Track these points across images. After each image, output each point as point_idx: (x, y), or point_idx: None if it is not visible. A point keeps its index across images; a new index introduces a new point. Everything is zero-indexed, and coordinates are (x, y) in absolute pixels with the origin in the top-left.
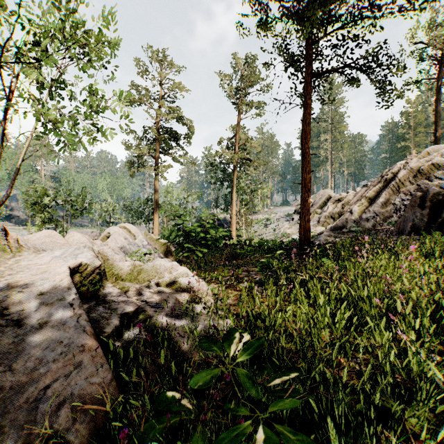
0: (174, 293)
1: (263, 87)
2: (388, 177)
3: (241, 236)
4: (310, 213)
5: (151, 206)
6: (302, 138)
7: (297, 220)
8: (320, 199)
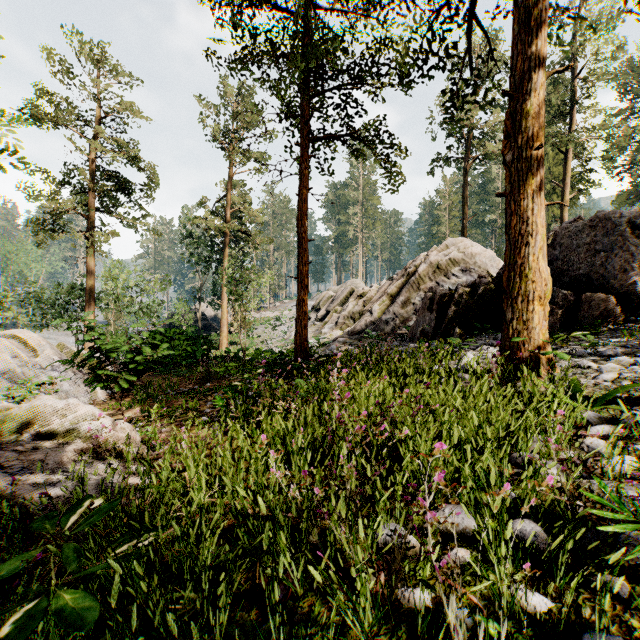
0: (62, 448)
1: (268, 133)
2: (411, 270)
3: (236, 343)
4: (329, 311)
5: (82, 297)
6: (299, 218)
7: (315, 321)
8: (342, 293)
